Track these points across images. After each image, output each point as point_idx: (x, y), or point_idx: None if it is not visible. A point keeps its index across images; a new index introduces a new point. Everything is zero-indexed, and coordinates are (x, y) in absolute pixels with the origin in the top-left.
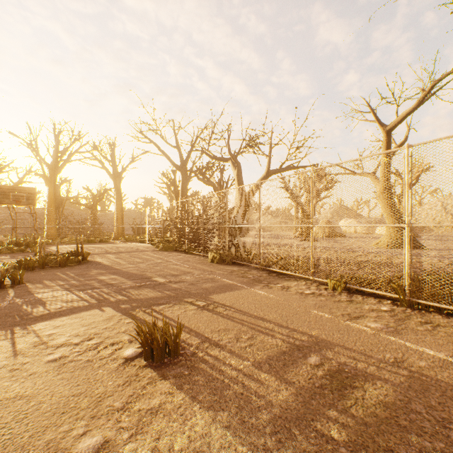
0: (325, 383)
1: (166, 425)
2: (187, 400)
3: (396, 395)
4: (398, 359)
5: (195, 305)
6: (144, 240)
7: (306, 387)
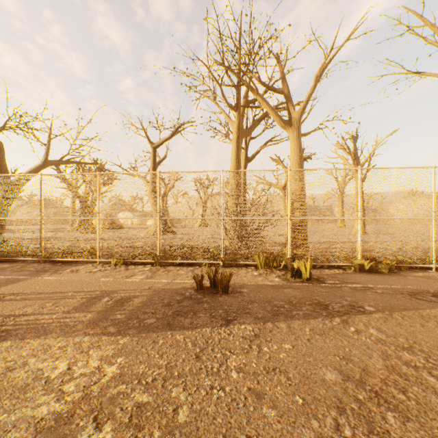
0: (114, 305)
1: (8, 354)
2: (17, 341)
3: (148, 298)
4: (150, 287)
5: None
6: None
7: (103, 309)
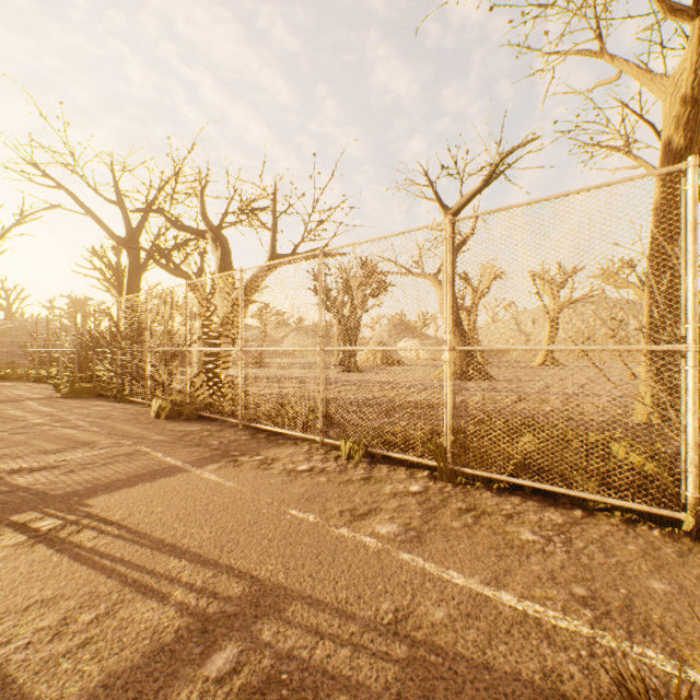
0: None
1: None
2: None
3: None
4: (400, 614)
5: (26, 532)
6: (41, 376)
7: None
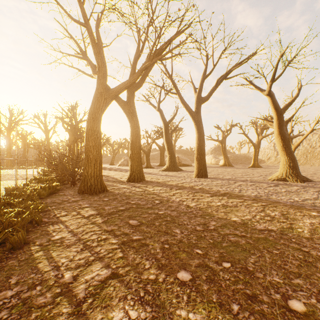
0: None
1: None
2: None
3: None
4: None
5: None
6: None
7: None
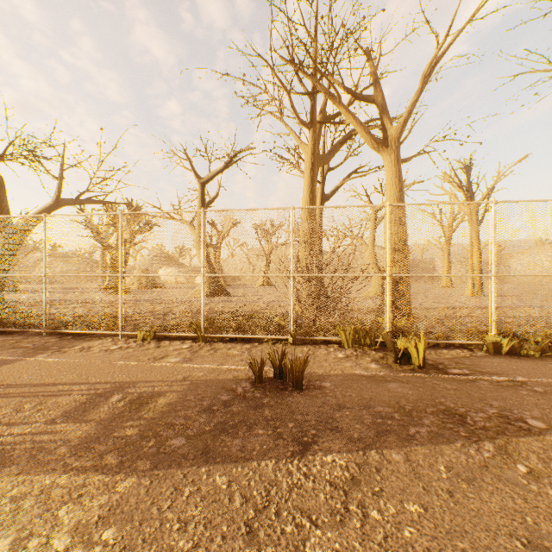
0: (126, 409)
1: None
2: None
3: (179, 396)
4: (186, 377)
5: None
6: None
7: (108, 417)
